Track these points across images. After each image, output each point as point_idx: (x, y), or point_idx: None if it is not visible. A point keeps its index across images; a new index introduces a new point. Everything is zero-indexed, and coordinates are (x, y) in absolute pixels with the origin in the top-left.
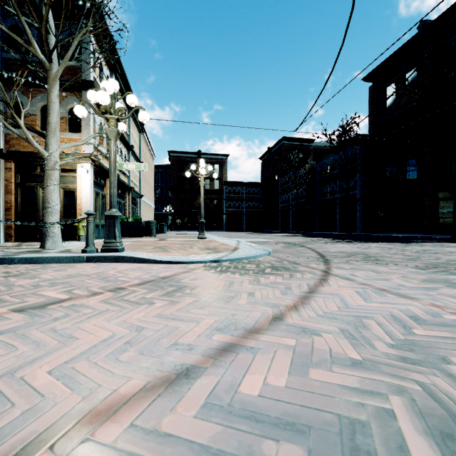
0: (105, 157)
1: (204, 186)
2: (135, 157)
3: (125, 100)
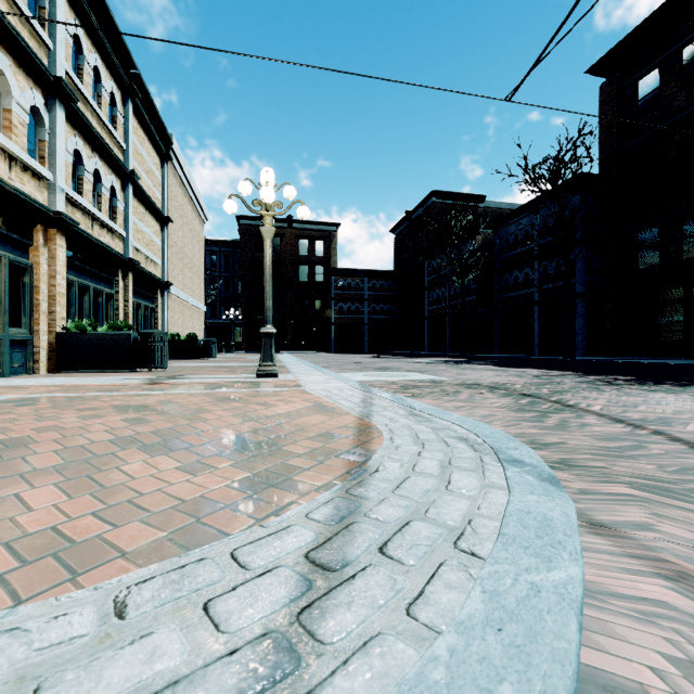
0: (22, 168)
1: (297, 276)
2: (147, 202)
3: (113, 70)
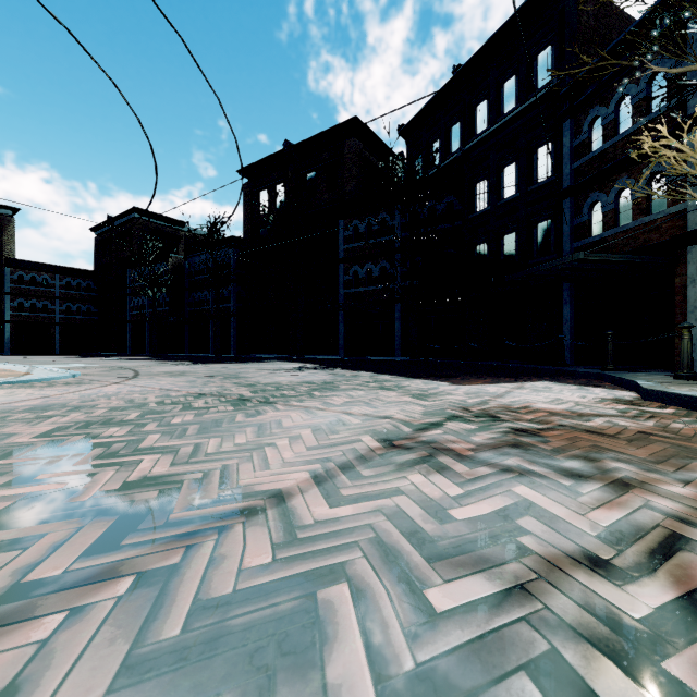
0: None
1: None
2: None
3: None
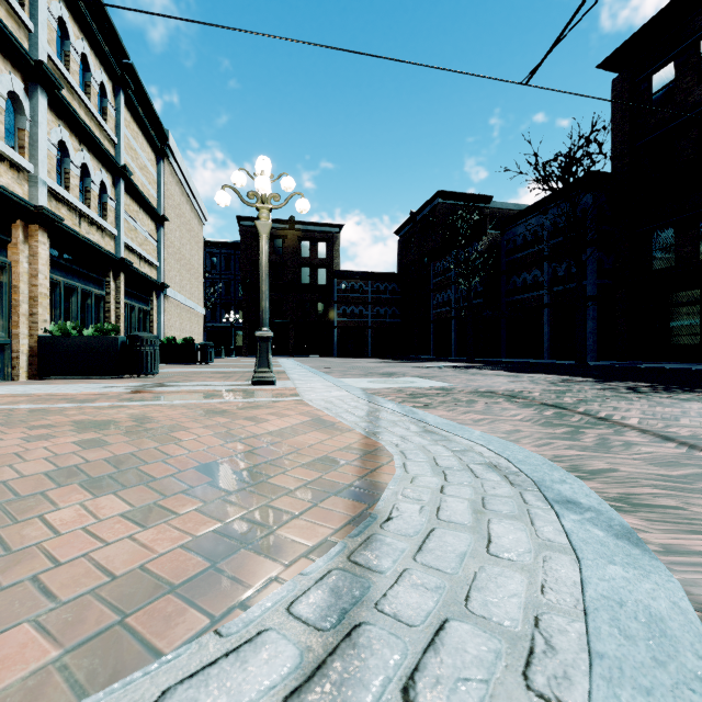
0: None
1: (300, 279)
2: (141, 200)
3: (103, 58)
